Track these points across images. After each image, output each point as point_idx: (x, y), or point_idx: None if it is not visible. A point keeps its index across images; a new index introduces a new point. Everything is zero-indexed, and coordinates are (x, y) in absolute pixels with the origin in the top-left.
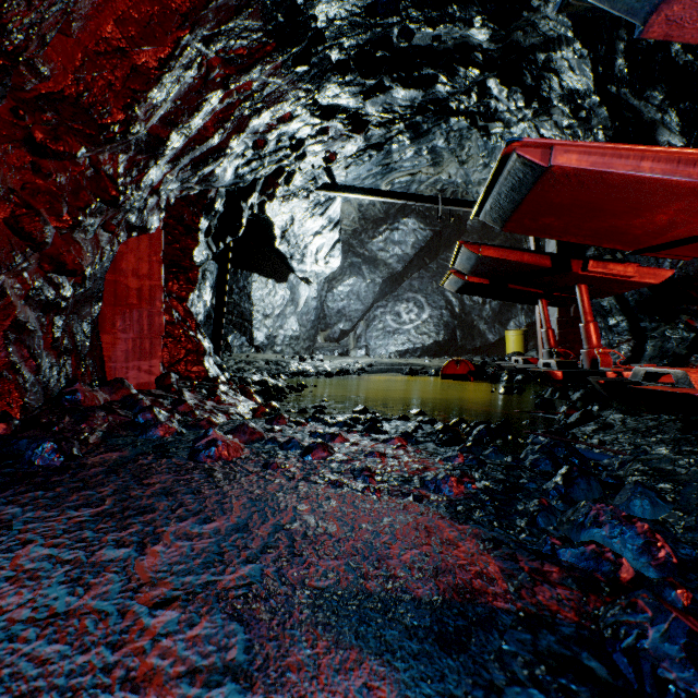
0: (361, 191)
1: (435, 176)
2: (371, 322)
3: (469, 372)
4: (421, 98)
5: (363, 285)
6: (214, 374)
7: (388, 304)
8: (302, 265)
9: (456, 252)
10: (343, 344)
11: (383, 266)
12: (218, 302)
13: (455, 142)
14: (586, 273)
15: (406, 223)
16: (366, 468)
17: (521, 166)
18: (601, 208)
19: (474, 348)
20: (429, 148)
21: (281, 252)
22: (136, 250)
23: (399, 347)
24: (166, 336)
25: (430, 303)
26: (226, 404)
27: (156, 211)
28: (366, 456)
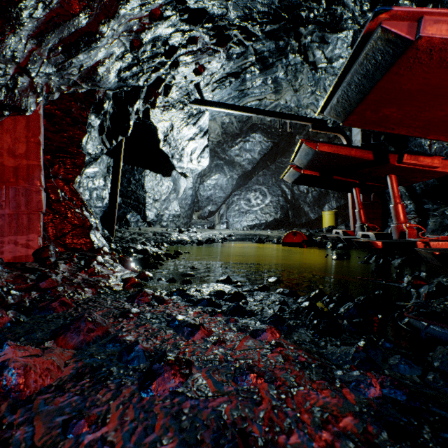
0: (224, 106)
1: (276, 101)
2: (230, 205)
3: (303, 241)
4: (277, 3)
5: (225, 179)
6: (99, 245)
7: (242, 193)
8: (181, 163)
9: (297, 149)
10: (210, 220)
11: (238, 167)
12: (113, 188)
13: (291, 74)
14: (400, 164)
15: (254, 136)
16: (241, 444)
17: (383, 44)
18: (447, 94)
19: (301, 223)
20: (272, 79)
21: (165, 152)
22: (12, 130)
23: (250, 222)
24: (52, 213)
25: (270, 192)
26: (98, 275)
27: (31, 93)
28: (237, 382)
